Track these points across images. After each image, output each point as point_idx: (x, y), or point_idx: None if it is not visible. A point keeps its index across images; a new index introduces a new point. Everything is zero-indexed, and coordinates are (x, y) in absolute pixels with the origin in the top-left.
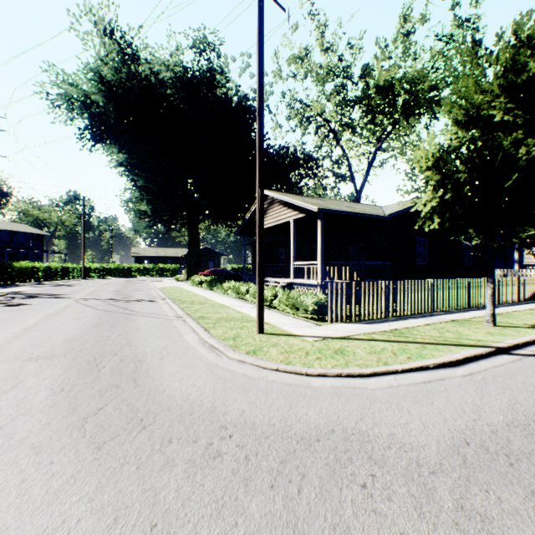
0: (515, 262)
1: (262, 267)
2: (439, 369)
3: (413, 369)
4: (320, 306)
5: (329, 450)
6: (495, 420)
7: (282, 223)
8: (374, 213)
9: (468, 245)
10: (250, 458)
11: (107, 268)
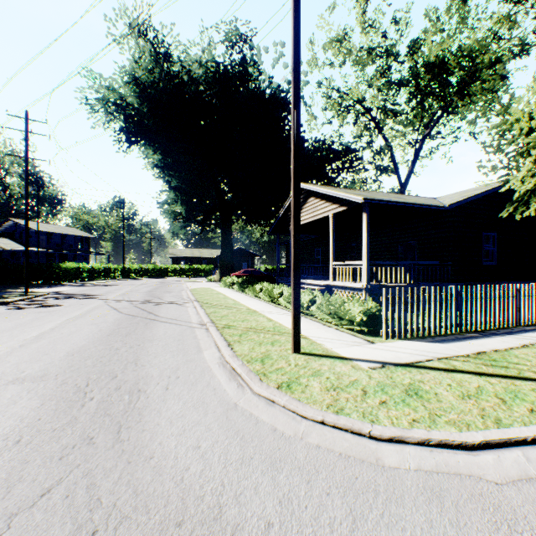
0: None
1: (298, 268)
2: None
3: None
4: (370, 316)
5: None
6: None
7: (320, 219)
8: (431, 204)
9: None
10: None
11: (145, 269)
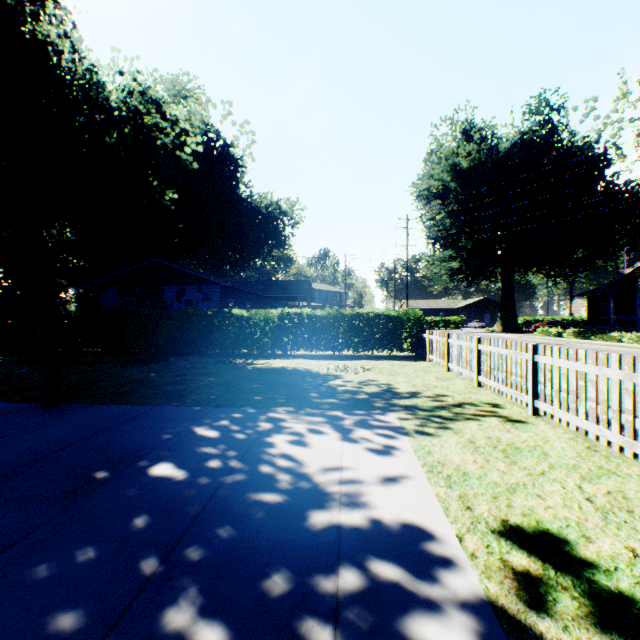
0: None
1: None
2: None
3: None
4: None
5: None
6: None
7: None
8: None
9: None
10: None
11: None
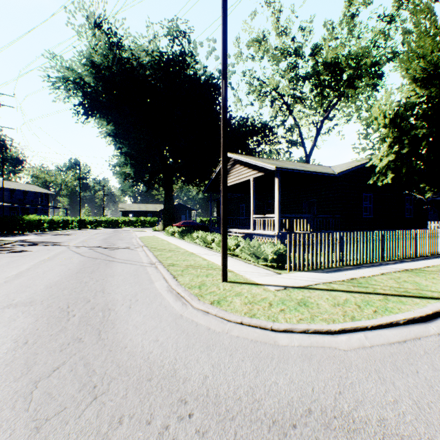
0: None
1: (225, 220)
2: (409, 324)
3: (383, 326)
4: (279, 255)
5: None
6: None
7: (243, 181)
8: (326, 171)
9: (409, 200)
10: None
11: (99, 221)
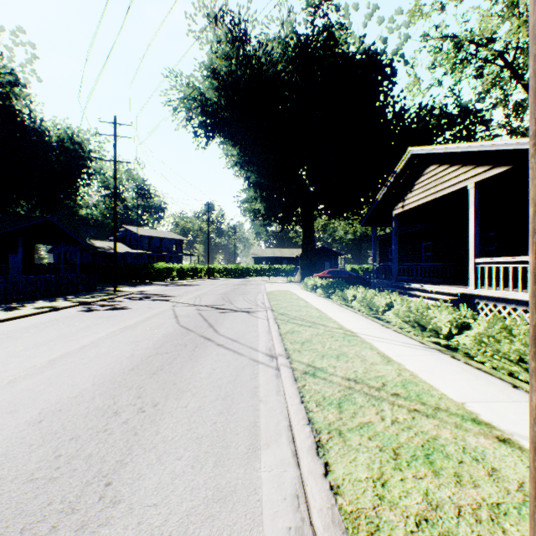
0: None
1: None
2: None
3: None
4: None
5: None
6: None
7: (446, 195)
8: None
9: None
10: None
11: (228, 269)
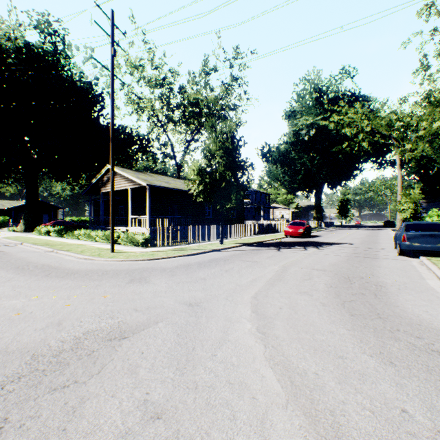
0: (262, 216)
1: (114, 219)
2: (188, 256)
3: (178, 256)
4: (146, 240)
5: (142, 270)
6: (192, 262)
7: (123, 189)
8: (181, 188)
9: None
10: (118, 273)
11: None
